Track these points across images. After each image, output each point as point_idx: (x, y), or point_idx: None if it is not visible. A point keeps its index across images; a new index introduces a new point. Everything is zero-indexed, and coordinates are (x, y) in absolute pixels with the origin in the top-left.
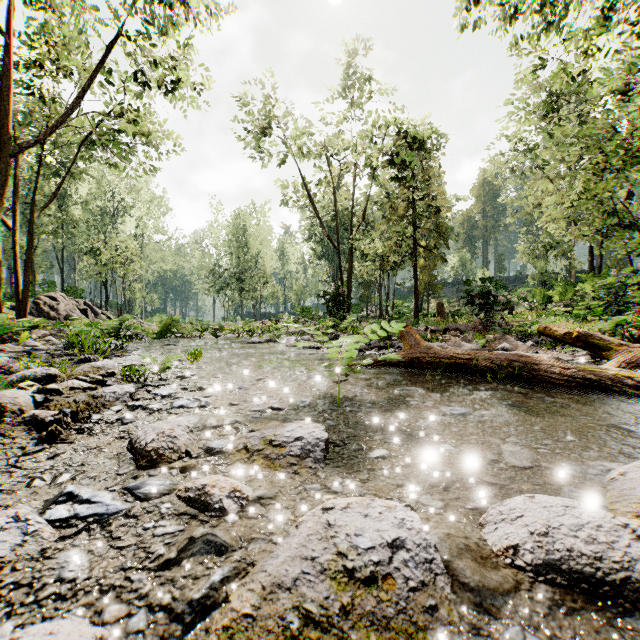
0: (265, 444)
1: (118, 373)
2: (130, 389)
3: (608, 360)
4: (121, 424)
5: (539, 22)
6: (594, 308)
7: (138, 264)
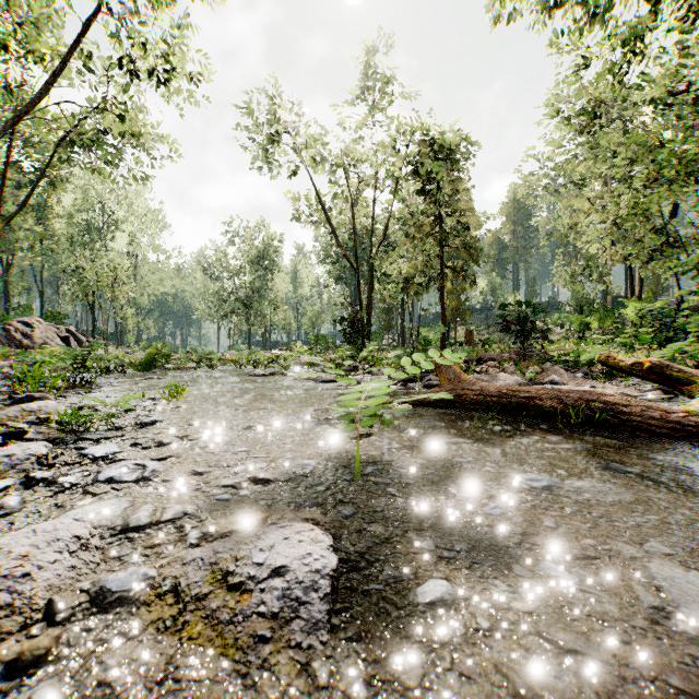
0: (213, 582)
1: (55, 419)
2: (39, 450)
3: (688, 396)
4: None
5: (583, 13)
6: (644, 335)
7: (128, 285)
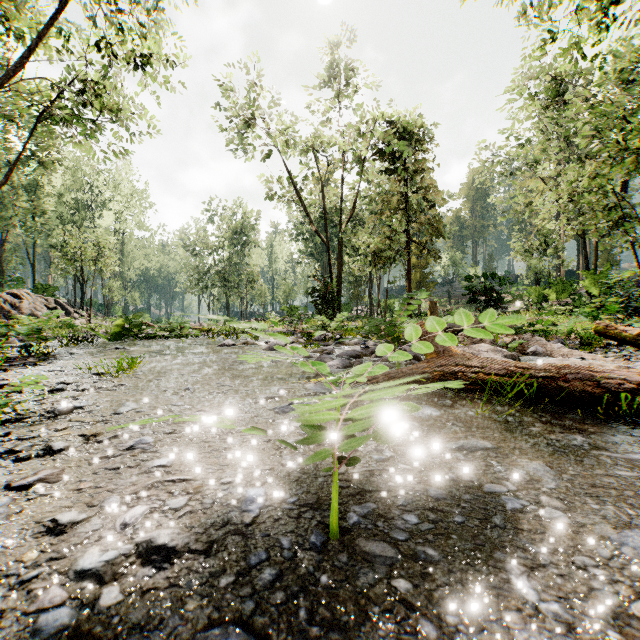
0: None
1: None
2: None
3: None
4: None
5: None
6: (611, 305)
7: (110, 258)
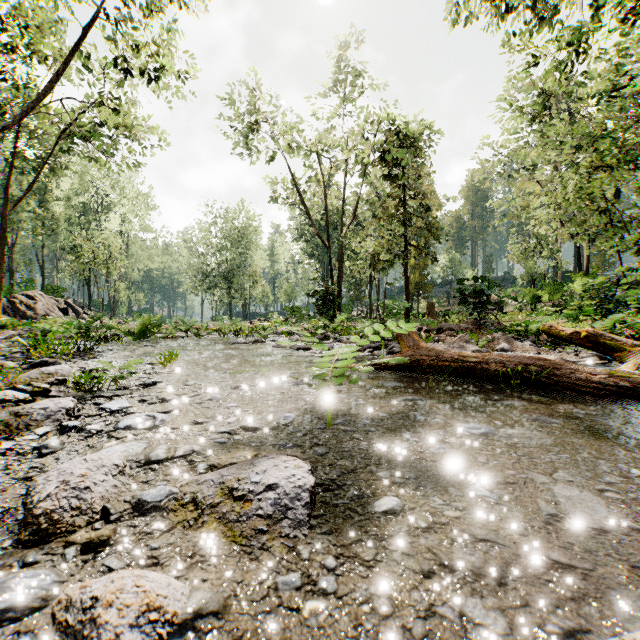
0: (223, 495)
1: (71, 380)
2: (67, 404)
3: (619, 362)
4: (37, 456)
5: (533, 16)
6: (588, 307)
7: (121, 262)
